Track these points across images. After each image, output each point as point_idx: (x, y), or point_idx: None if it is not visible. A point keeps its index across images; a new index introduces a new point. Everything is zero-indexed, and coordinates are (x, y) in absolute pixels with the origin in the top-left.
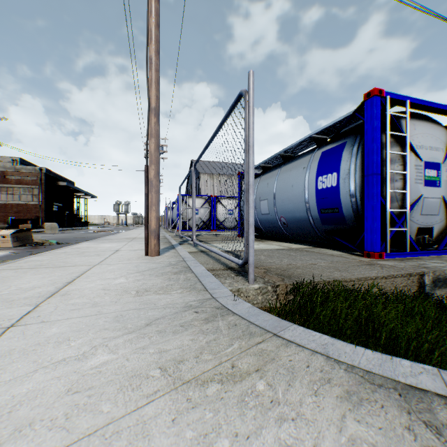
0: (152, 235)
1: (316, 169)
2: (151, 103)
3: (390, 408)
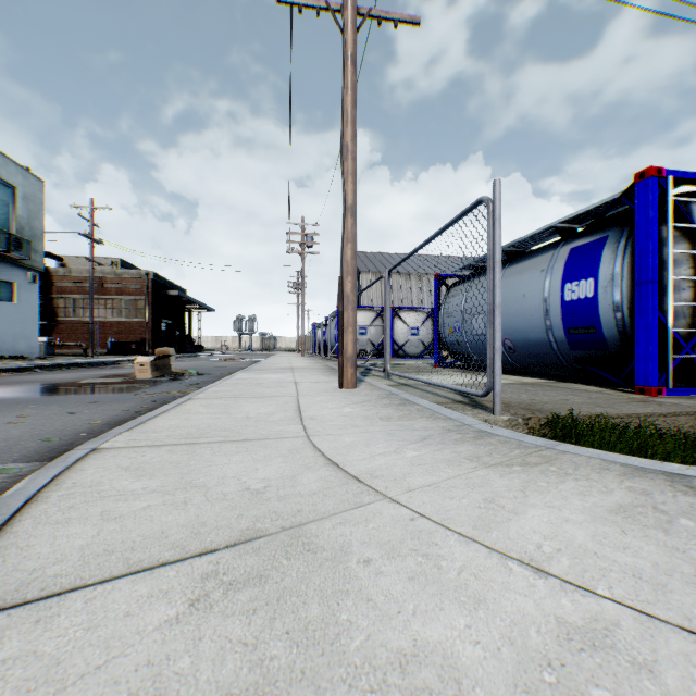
0: (349, 362)
1: (560, 273)
2: (348, 200)
3: (657, 480)
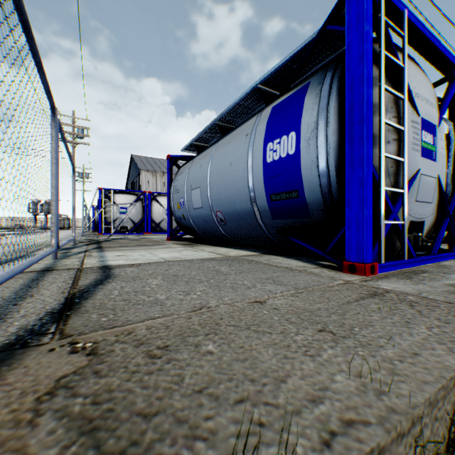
0: None
1: (263, 132)
2: None
3: None
